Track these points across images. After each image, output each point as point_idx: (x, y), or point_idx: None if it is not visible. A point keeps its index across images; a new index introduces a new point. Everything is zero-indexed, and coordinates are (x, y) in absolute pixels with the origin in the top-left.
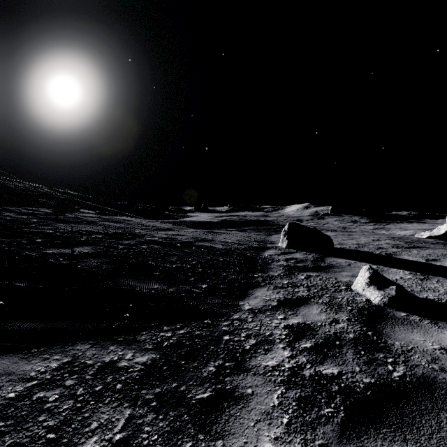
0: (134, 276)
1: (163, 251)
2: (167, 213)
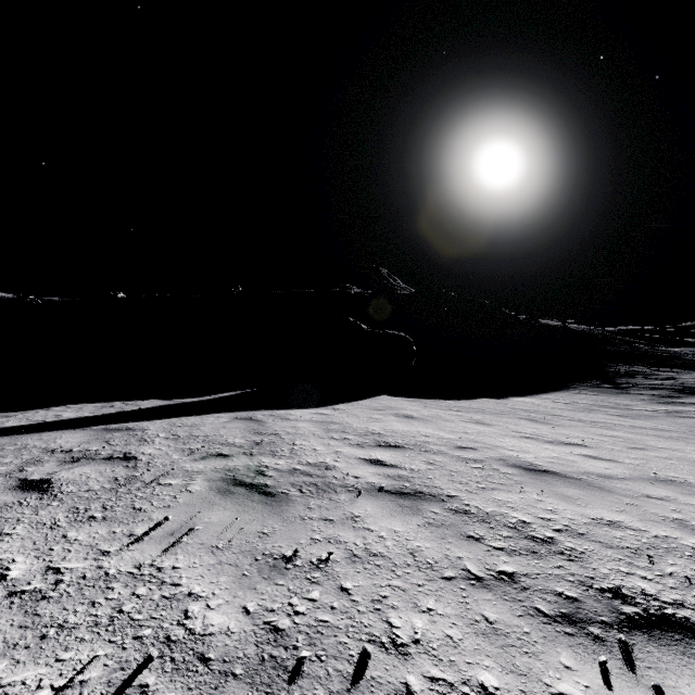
0: (683, 364)
1: (691, 361)
2: (693, 341)
